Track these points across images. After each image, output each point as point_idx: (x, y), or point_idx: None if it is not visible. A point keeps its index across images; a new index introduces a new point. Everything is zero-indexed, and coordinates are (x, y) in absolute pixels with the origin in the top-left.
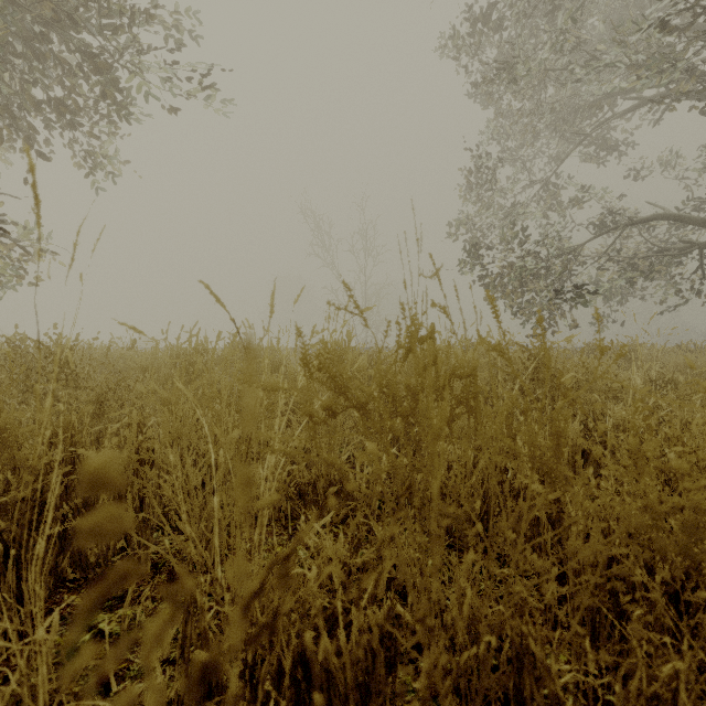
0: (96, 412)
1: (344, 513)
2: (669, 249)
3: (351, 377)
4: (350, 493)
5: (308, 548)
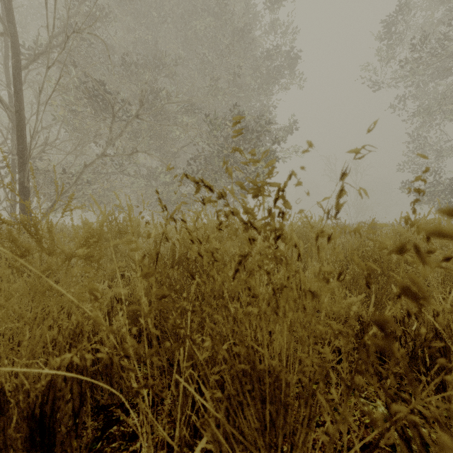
0: None
1: None
2: None
3: None
4: None
5: None
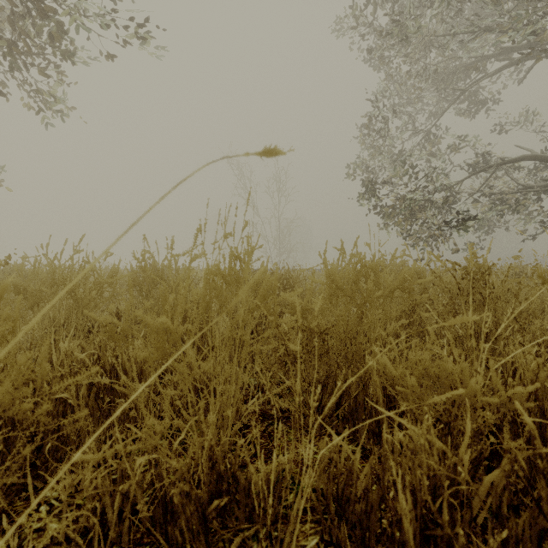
0: None
1: (237, 543)
2: (531, 187)
3: (253, 305)
4: (248, 494)
5: None
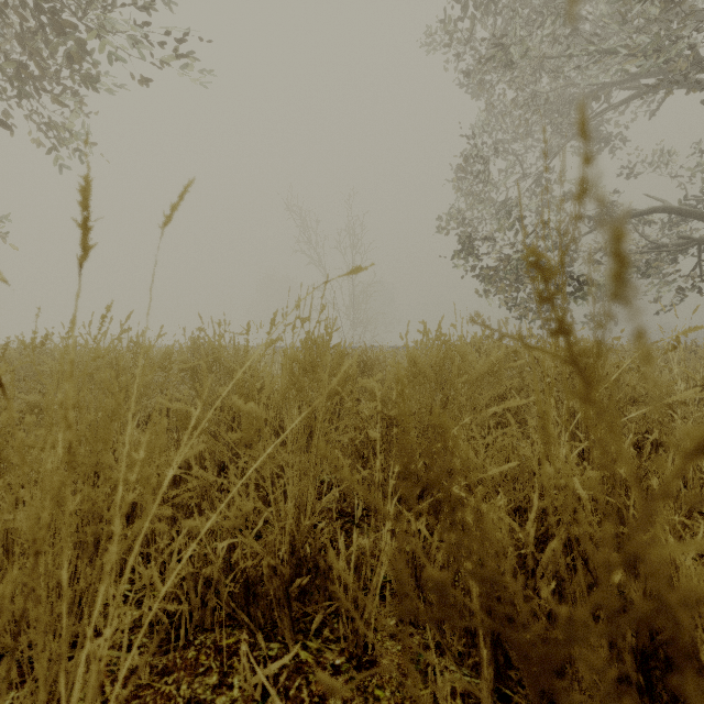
0: None
1: (319, 620)
2: (665, 245)
3: (331, 391)
4: (329, 579)
5: None
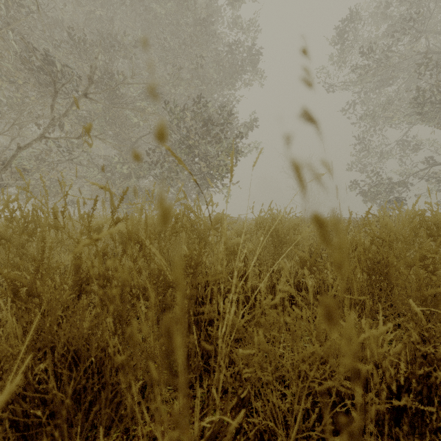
0: None
1: None
2: None
3: None
4: None
5: None
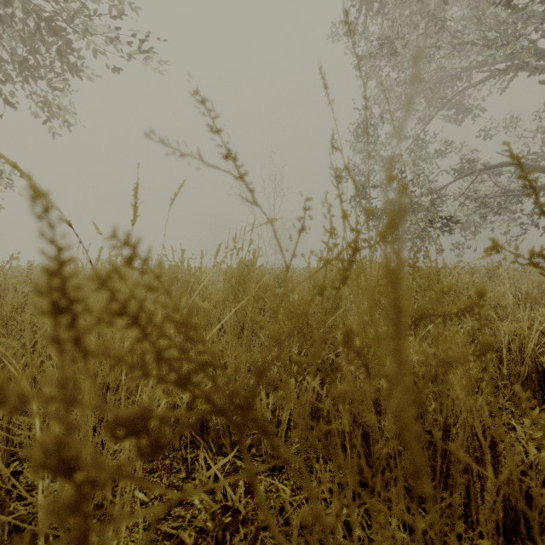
0: (1, 331)
1: (249, 442)
2: (512, 191)
3: (257, 297)
4: None
5: (205, 492)
